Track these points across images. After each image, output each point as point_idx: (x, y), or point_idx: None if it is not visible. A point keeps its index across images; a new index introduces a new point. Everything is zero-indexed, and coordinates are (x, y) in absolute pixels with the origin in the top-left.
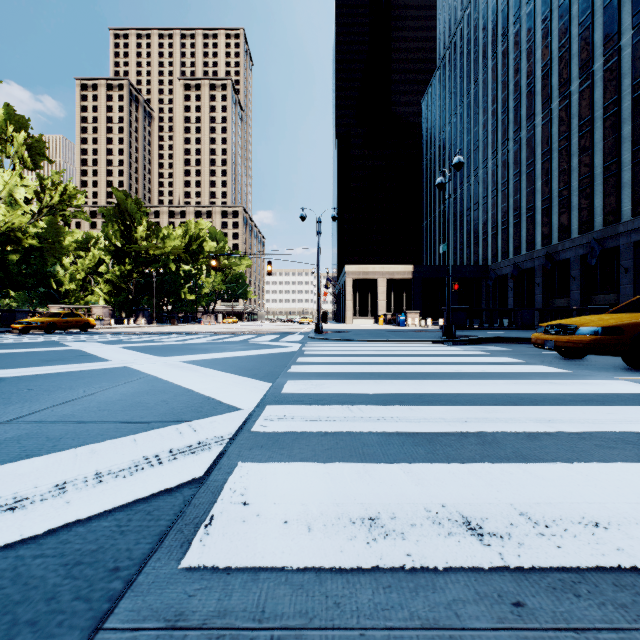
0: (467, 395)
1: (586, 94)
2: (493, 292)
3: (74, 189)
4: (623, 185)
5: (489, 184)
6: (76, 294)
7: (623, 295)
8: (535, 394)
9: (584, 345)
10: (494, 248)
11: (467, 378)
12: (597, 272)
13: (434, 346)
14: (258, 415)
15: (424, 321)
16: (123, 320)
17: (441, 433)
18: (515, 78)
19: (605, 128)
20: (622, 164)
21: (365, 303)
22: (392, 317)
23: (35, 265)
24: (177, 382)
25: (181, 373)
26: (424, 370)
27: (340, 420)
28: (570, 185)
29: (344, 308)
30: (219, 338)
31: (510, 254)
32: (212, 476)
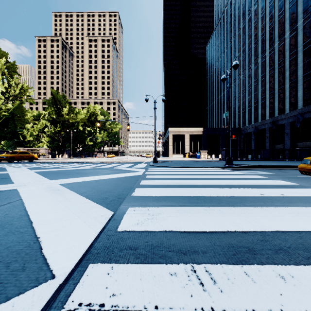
0: None
1: (293, 38)
2: (243, 141)
3: (27, 87)
4: None
5: (241, 87)
6: (33, 142)
7: None
8: None
9: None
10: (244, 119)
11: (279, 204)
12: (299, 130)
13: (224, 171)
14: (64, 298)
15: (209, 156)
16: (56, 155)
17: None
18: (255, 32)
19: (304, 56)
20: None
21: (178, 147)
22: (192, 154)
23: (11, 127)
24: (31, 210)
25: (47, 197)
26: (236, 194)
27: None
28: (284, 86)
29: (168, 149)
30: (99, 165)
31: (252, 122)
32: None
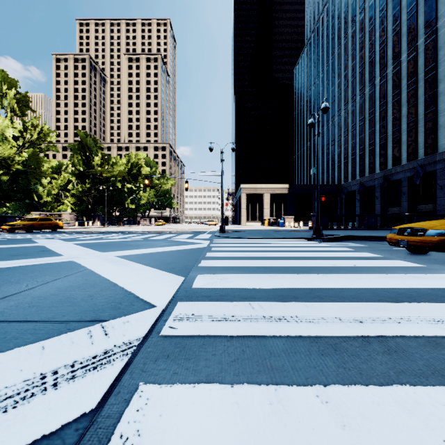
0: (350, 290)
1: (412, 62)
2: (345, 203)
3: (48, 129)
4: (439, 126)
5: (342, 127)
6: (51, 204)
7: (439, 205)
8: (408, 289)
9: (433, 244)
10: (346, 172)
11: (344, 272)
12: (420, 189)
13: (308, 243)
14: (169, 313)
15: (297, 223)
16: (84, 223)
17: (343, 337)
18: (361, 52)
19: (426, 86)
20: (438, 111)
21: (255, 211)
22: (274, 220)
23: (22, 184)
24: (107, 276)
25: (113, 267)
26: (307, 264)
27: (244, 319)
28: (400, 127)
29: (240, 214)
30: (150, 236)
31: (357, 176)
32: (106, 407)
